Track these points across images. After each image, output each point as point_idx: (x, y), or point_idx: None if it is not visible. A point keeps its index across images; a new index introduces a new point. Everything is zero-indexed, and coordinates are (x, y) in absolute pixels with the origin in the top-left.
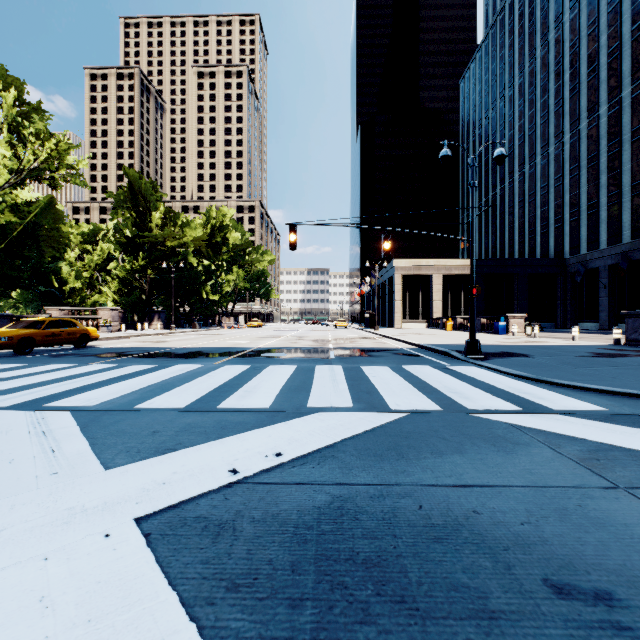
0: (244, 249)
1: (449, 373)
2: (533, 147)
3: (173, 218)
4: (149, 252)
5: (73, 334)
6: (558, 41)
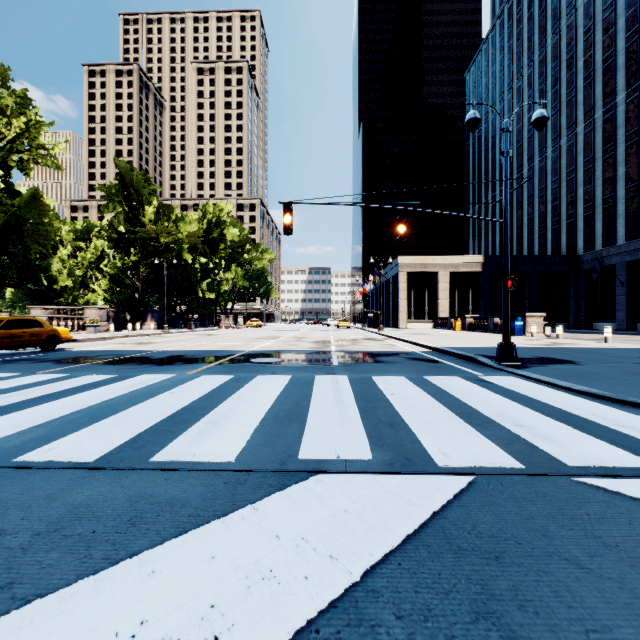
0: (242, 246)
1: (490, 388)
2: (543, 139)
3: (167, 212)
4: (142, 248)
5: (38, 335)
6: (571, 27)
